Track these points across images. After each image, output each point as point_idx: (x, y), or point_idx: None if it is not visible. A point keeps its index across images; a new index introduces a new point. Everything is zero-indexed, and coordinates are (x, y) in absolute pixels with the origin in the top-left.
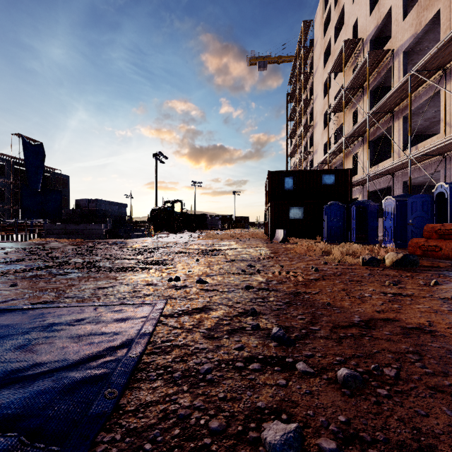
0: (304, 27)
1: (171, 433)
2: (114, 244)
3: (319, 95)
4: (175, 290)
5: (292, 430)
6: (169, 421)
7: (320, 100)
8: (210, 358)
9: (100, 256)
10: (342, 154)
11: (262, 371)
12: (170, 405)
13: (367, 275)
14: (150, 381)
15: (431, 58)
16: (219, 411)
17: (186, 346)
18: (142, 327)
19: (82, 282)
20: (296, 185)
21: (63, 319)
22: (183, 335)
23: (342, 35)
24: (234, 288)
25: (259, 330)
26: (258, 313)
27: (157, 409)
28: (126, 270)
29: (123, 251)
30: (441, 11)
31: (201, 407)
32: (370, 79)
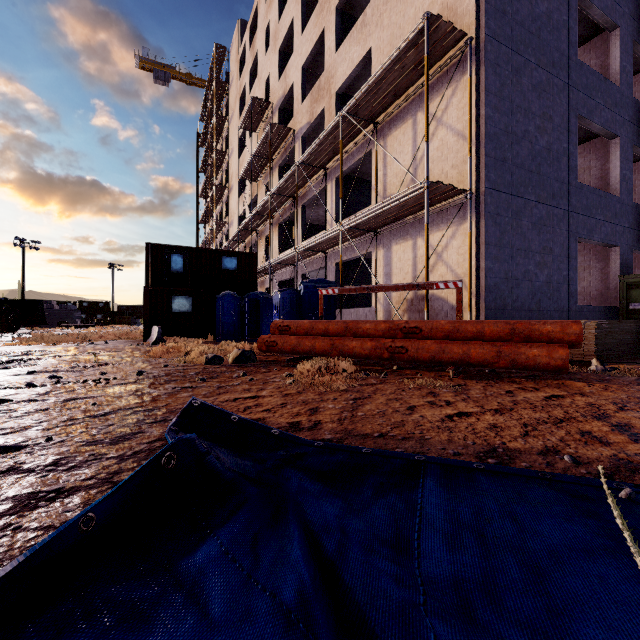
0: (218, 53)
1: None
2: None
3: (235, 151)
4: None
5: None
6: None
7: (236, 158)
8: None
9: None
10: (255, 233)
11: None
12: None
13: (192, 374)
14: None
15: (312, 156)
16: None
17: None
18: None
19: None
20: (189, 266)
21: None
22: None
23: (257, 87)
24: None
25: None
26: None
27: None
28: None
29: None
30: (325, 111)
31: None
32: (278, 153)
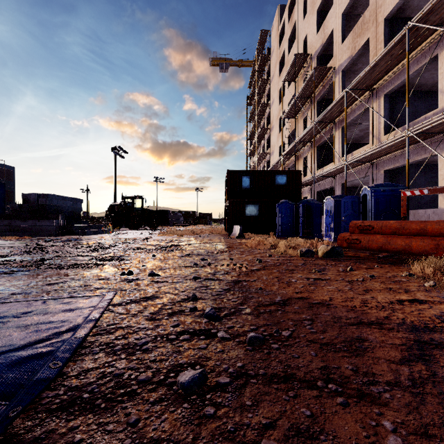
0: (262, 36)
1: (107, 386)
2: (68, 241)
3: (275, 101)
4: (127, 283)
5: (198, 372)
6: (105, 379)
7: (276, 105)
8: (149, 334)
9: (51, 253)
10: (294, 156)
11: (189, 340)
12: (108, 369)
13: (301, 265)
14: (93, 354)
15: (362, 80)
16: (148, 369)
17: (129, 327)
18: (90, 315)
19: (30, 280)
20: (253, 184)
21: (10, 313)
22: (128, 319)
23: (295, 48)
24: (182, 279)
25: (196, 312)
26: (198, 298)
27: (97, 372)
28: (79, 266)
29: (77, 248)
30: (370, 40)
31: (134, 368)
32: (317, 91)
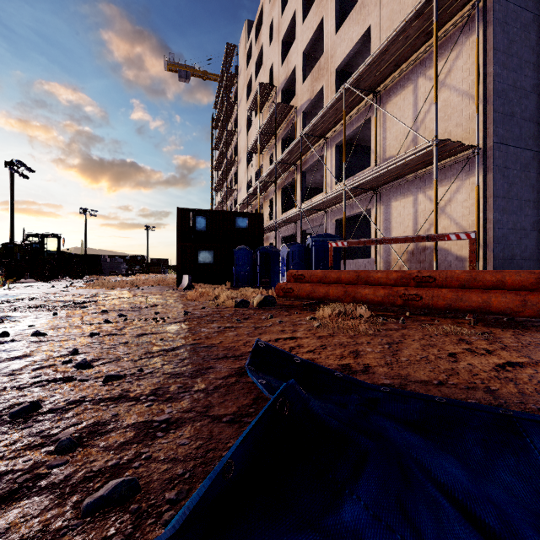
0: (229, 50)
1: None
2: None
3: (243, 130)
4: None
5: (31, 403)
6: None
7: (243, 135)
8: None
9: None
10: (261, 197)
11: (44, 386)
12: None
13: (227, 315)
14: None
15: (314, 127)
16: None
17: None
18: None
19: None
20: (210, 226)
21: None
22: None
23: (262, 75)
24: (76, 337)
25: (69, 364)
26: (82, 353)
27: None
28: None
29: None
30: (325, 87)
31: None
32: (281, 128)
